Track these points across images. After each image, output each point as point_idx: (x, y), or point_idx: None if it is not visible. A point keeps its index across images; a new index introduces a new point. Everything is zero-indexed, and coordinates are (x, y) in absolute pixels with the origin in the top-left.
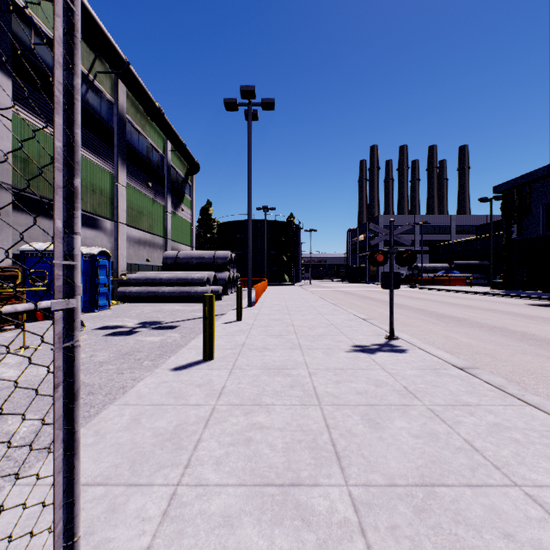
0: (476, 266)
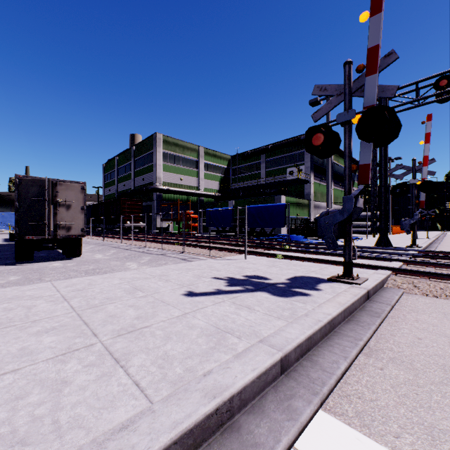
0: None
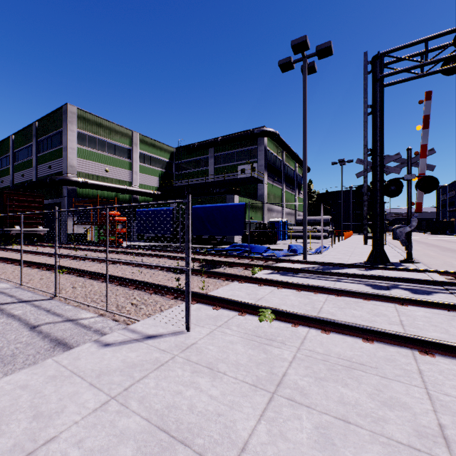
0: None
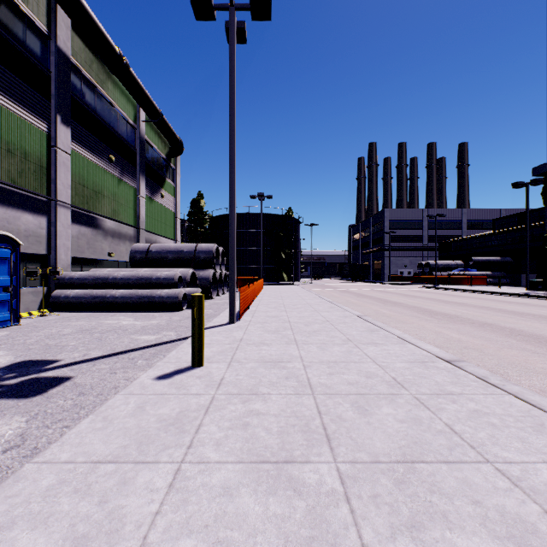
0: (497, 264)
